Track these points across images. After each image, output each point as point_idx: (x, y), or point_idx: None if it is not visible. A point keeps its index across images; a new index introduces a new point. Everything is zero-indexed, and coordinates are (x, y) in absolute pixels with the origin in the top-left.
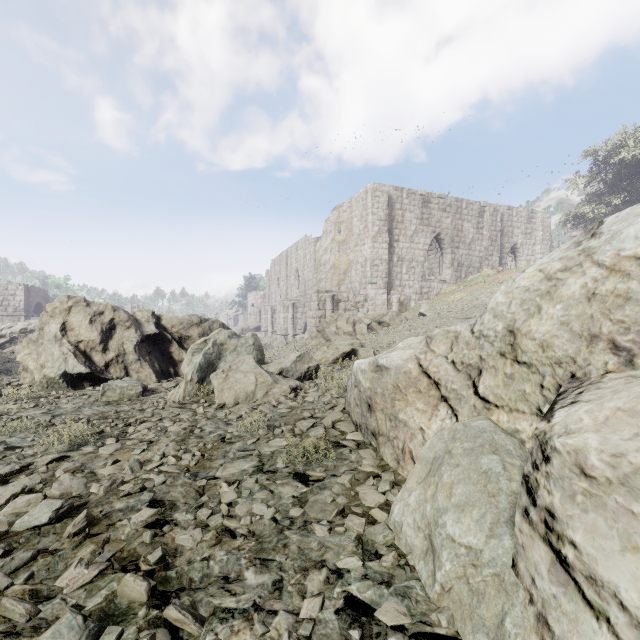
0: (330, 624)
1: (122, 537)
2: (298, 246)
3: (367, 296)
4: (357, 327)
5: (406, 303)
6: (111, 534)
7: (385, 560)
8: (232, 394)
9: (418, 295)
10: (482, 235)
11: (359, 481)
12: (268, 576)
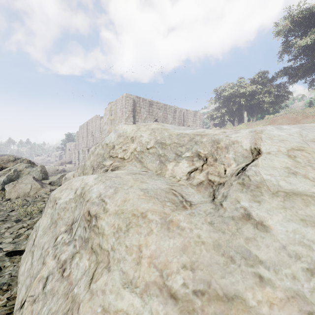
0: None
1: None
2: (92, 120)
3: None
4: None
5: None
6: None
7: (21, 237)
8: (16, 194)
9: None
10: (175, 121)
11: None
12: None
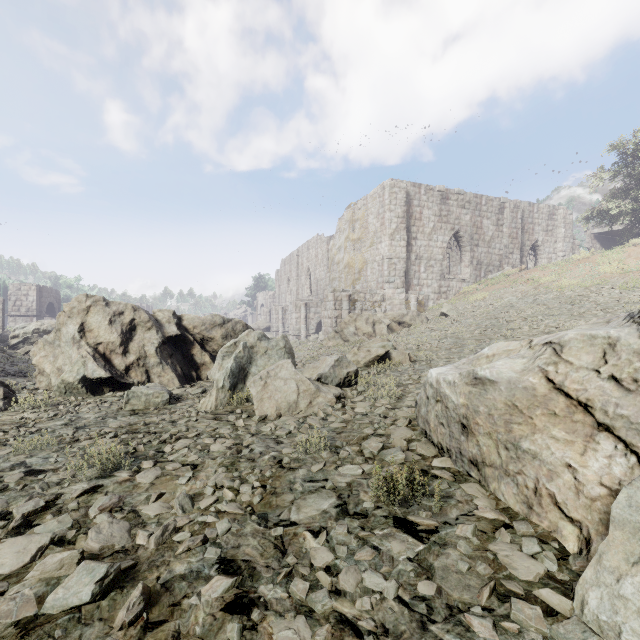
0: None
1: (196, 630)
2: (309, 245)
3: (384, 295)
4: (377, 327)
5: (424, 303)
6: (179, 623)
7: None
8: (273, 404)
9: (436, 294)
10: (502, 232)
11: (486, 534)
12: None
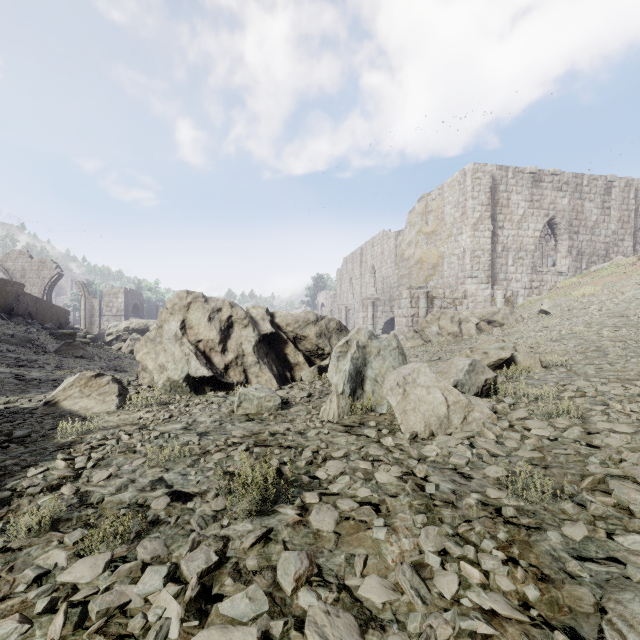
0: None
1: None
2: (374, 242)
3: (466, 292)
4: (463, 327)
5: (512, 299)
6: None
7: None
8: (420, 418)
9: (527, 290)
10: (609, 216)
11: None
12: None
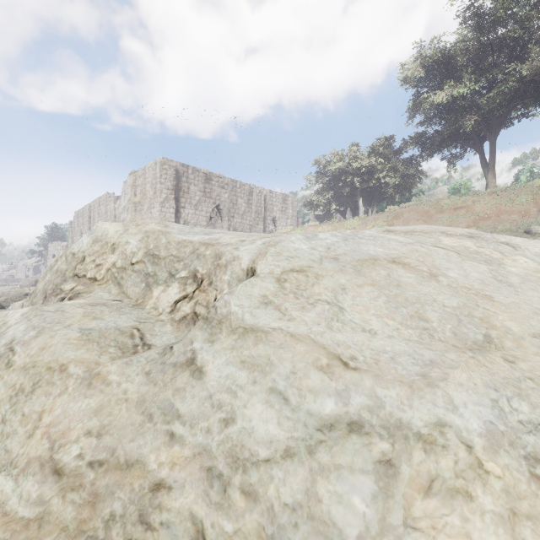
0: None
1: None
2: (100, 201)
3: None
4: None
5: None
6: None
7: None
8: None
9: None
10: (252, 209)
11: None
12: None
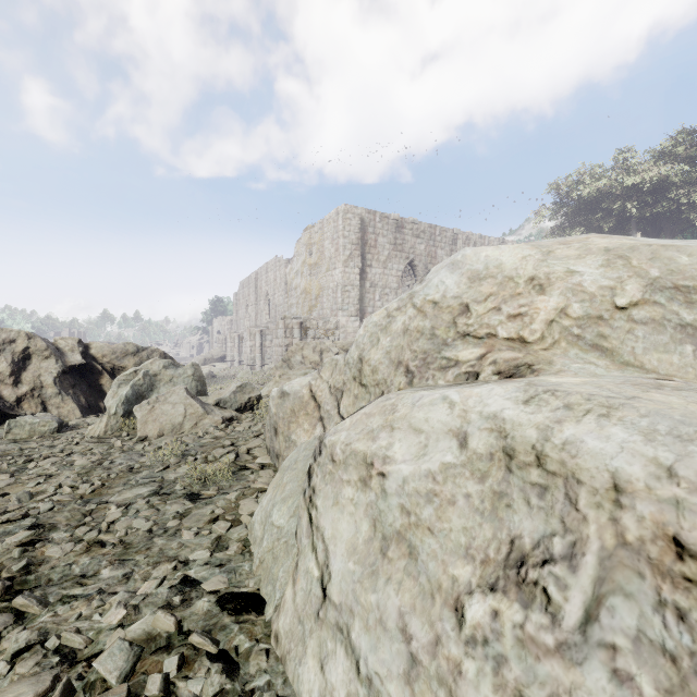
0: (160, 595)
1: None
2: (268, 267)
3: (338, 323)
4: (324, 356)
5: None
6: None
7: (230, 550)
8: (157, 426)
9: None
10: None
11: (246, 496)
12: (123, 570)
